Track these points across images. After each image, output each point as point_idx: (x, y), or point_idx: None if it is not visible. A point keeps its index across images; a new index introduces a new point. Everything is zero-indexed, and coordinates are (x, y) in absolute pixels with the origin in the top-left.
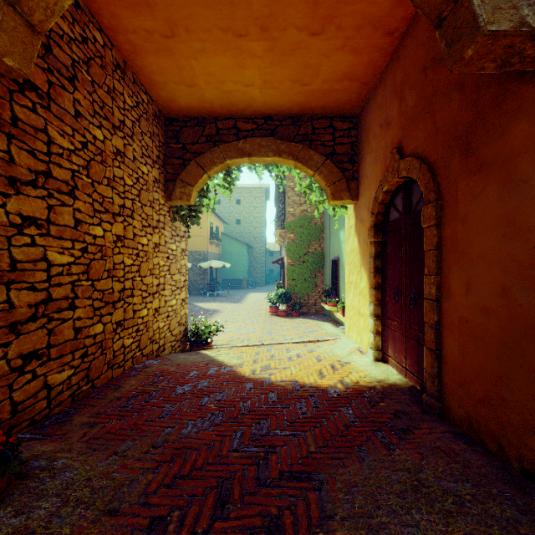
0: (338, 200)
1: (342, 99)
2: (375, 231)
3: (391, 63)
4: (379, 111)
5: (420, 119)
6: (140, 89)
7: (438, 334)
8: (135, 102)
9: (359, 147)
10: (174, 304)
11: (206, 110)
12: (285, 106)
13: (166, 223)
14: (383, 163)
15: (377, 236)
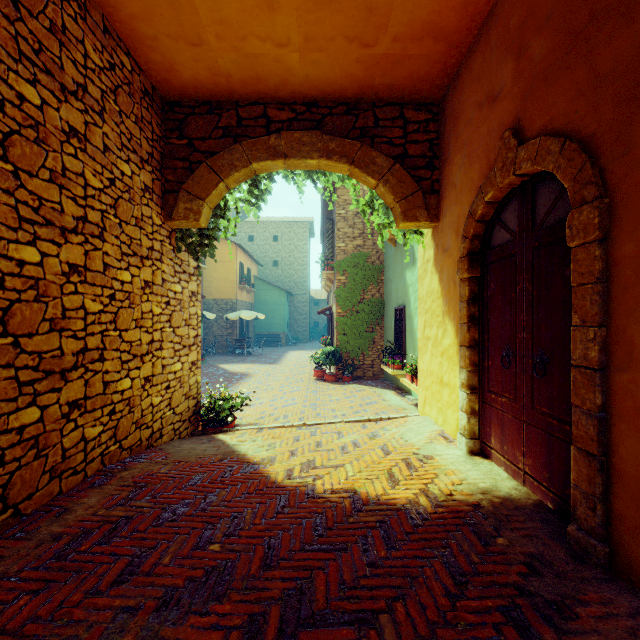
0: (411, 221)
1: (419, 72)
2: (470, 262)
3: (499, 4)
4: (477, 84)
5: (561, 72)
6: (116, 44)
7: (603, 428)
8: (107, 62)
9: (442, 146)
10: (178, 370)
11: (221, 89)
12: (336, 84)
13: (165, 253)
14: (483, 160)
15: (472, 269)
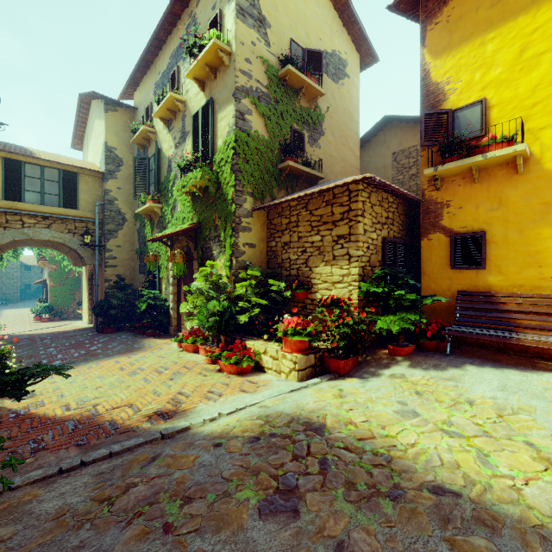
0: (77, 266)
1: None
2: (89, 281)
3: None
4: None
5: None
6: None
7: None
8: None
9: None
10: None
11: None
12: None
13: None
14: None
15: (90, 282)
